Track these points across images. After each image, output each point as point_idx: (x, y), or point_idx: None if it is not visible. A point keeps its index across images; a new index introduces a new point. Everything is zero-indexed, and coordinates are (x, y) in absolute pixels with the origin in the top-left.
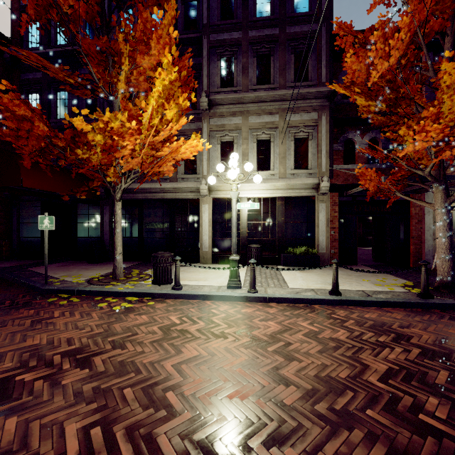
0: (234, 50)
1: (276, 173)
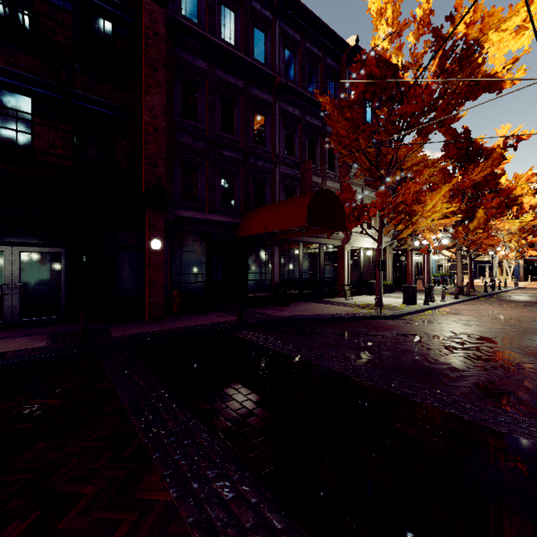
0: None
1: (374, 232)
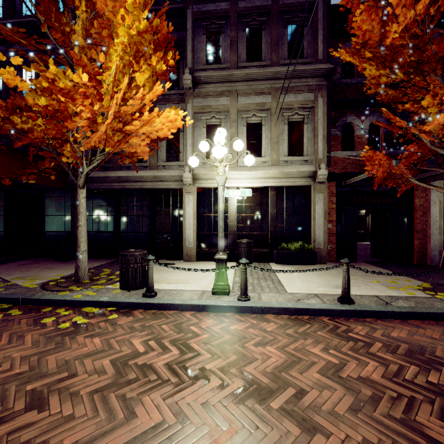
0: (221, 23)
1: (268, 160)
